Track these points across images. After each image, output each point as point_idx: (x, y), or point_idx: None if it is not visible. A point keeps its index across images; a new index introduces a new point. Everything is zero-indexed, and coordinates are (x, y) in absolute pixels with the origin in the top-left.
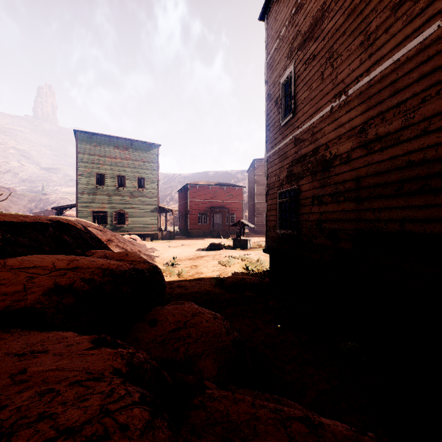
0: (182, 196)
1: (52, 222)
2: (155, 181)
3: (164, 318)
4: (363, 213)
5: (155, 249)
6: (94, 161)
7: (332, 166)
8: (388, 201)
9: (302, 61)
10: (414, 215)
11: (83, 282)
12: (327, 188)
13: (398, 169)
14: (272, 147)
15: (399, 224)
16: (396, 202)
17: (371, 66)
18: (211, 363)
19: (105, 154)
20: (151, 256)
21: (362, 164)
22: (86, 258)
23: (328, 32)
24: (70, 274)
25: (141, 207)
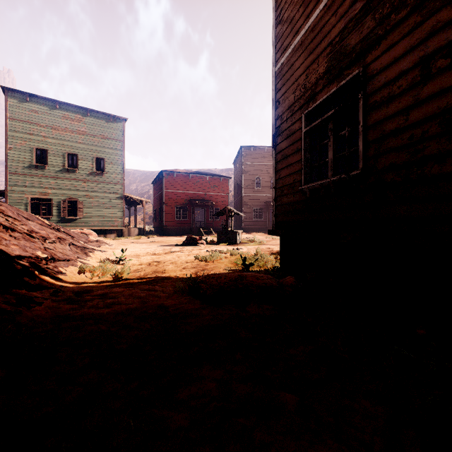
0: (157, 187)
1: None
2: (120, 164)
3: None
4: None
5: (103, 242)
6: (33, 131)
7: None
8: None
9: None
10: None
11: None
12: None
13: None
14: (288, 45)
15: None
16: None
17: None
18: None
19: (49, 123)
20: (87, 249)
21: None
22: None
23: None
24: None
25: (100, 195)
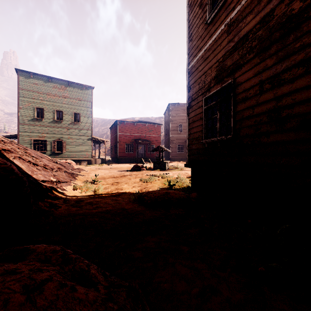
0: (113, 131)
1: None
2: (89, 117)
3: None
4: None
5: (82, 169)
6: (35, 97)
7: (308, 16)
8: None
9: None
10: None
11: None
12: (293, 56)
13: None
14: (195, 55)
15: None
16: None
17: None
18: None
19: (44, 91)
20: (74, 174)
21: None
22: None
23: None
24: None
25: (77, 137)
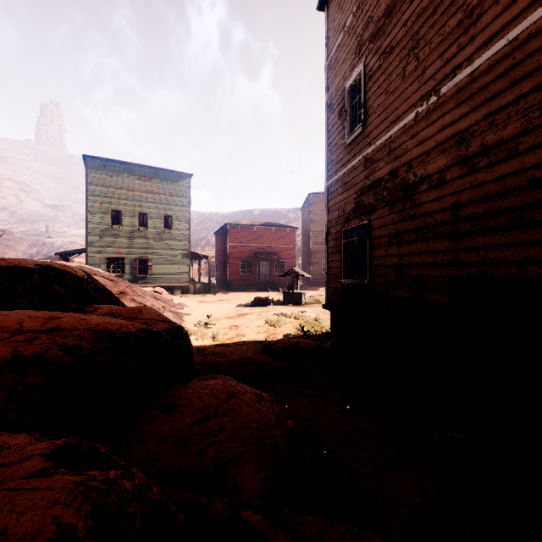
0: (220, 239)
1: (41, 267)
2: (186, 221)
3: (185, 402)
4: (462, 254)
5: (184, 305)
6: (109, 194)
7: (417, 192)
8: (500, 236)
9: (376, 57)
10: (541, 253)
11: (63, 350)
12: (409, 222)
13: (515, 191)
14: (334, 172)
15: (517, 268)
16: (513, 237)
17: (475, 52)
18: (254, 473)
19: (122, 185)
20: (179, 314)
21: (460, 187)
22: (75, 315)
23: (411, 14)
24: (43, 339)
25: (168, 253)
